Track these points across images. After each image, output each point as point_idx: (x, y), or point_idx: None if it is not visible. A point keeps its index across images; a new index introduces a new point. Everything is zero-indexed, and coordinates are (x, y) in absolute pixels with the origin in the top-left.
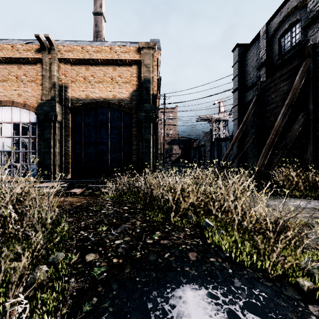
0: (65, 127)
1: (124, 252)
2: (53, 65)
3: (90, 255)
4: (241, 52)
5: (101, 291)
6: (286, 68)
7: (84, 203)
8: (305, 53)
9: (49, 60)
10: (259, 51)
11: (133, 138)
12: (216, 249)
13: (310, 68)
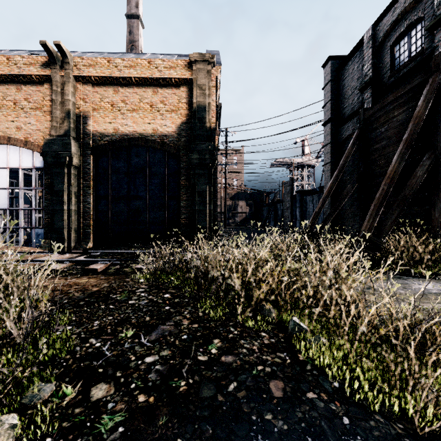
0: (84, 175)
1: (158, 382)
2: (67, 86)
3: (100, 387)
4: (335, 68)
5: None
6: (402, 88)
7: (105, 288)
8: (432, 66)
9: (61, 78)
10: (362, 66)
11: (182, 191)
12: (315, 374)
13: (439, 87)
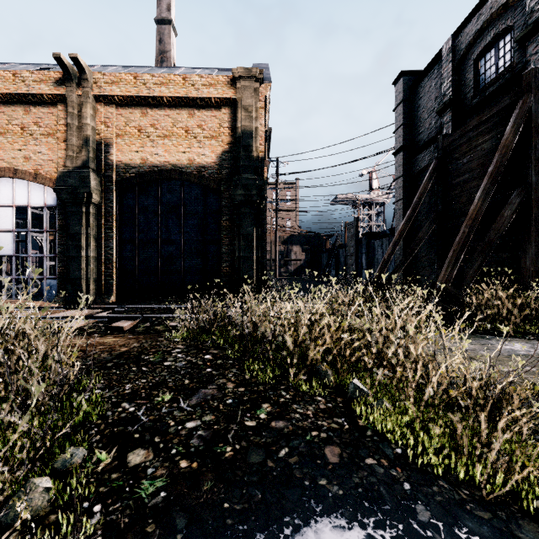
0: (106, 215)
1: (202, 447)
2: (85, 107)
3: (137, 453)
4: (409, 85)
5: (153, 533)
6: (488, 110)
7: (135, 348)
8: (522, 85)
9: (78, 98)
10: (440, 83)
11: (224, 233)
12: (376, 440)
13: (531, 110)
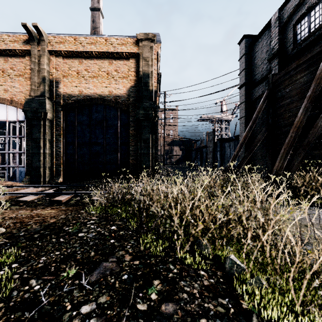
0: (56, 126)
1: None
2: (43, 58)
3: None
4: (248, 44)
5: None
6: (304, 56)
7: (61, 220)
8: None
9: (38, 52)
10: (269, 41)
11: (131, 138)
12: None
13: None
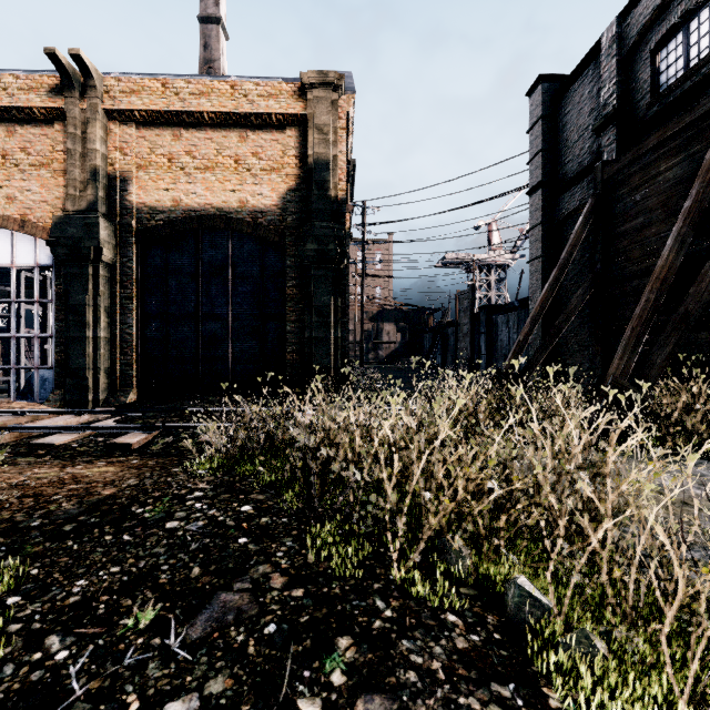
0: (123, 278)
1: None
2: (92, 126)
3: None
4: (550, 96)
5: None
6: (676, 121)
7: (127, 489)
8: None
9: (82, 113)
10: (597, 89)
11: (289, 305)
12: None
13: None
